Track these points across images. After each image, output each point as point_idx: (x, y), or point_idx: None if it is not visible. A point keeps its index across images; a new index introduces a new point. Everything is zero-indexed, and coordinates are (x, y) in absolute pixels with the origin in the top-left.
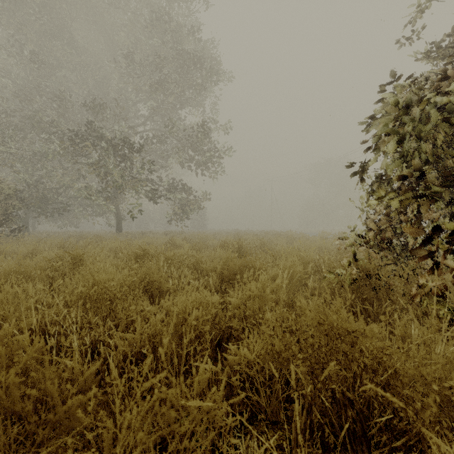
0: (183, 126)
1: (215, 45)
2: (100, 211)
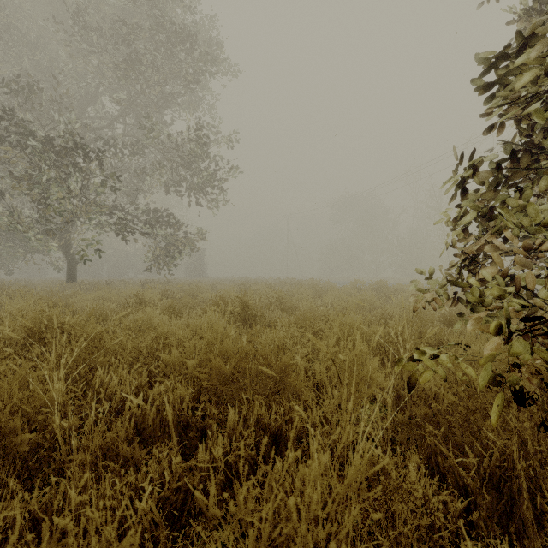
0: (166, 131)
1: (214, 28)
2: (44, 251)
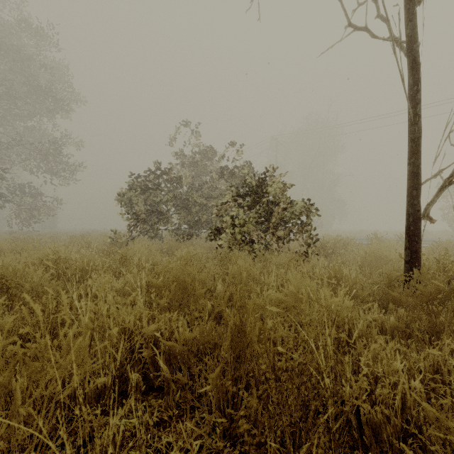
0: (33, 139)
1: (68, 69)
2: None
